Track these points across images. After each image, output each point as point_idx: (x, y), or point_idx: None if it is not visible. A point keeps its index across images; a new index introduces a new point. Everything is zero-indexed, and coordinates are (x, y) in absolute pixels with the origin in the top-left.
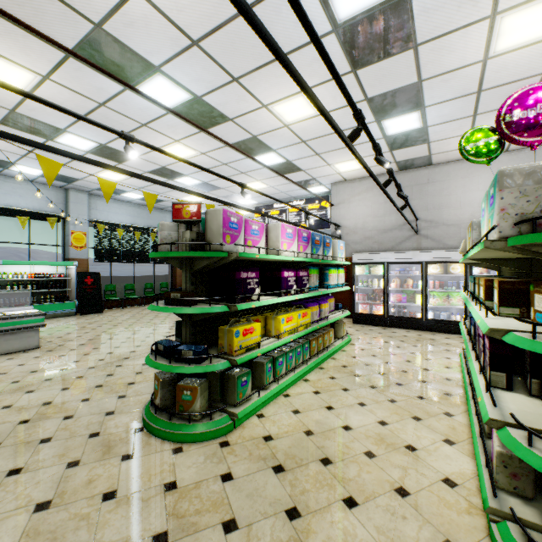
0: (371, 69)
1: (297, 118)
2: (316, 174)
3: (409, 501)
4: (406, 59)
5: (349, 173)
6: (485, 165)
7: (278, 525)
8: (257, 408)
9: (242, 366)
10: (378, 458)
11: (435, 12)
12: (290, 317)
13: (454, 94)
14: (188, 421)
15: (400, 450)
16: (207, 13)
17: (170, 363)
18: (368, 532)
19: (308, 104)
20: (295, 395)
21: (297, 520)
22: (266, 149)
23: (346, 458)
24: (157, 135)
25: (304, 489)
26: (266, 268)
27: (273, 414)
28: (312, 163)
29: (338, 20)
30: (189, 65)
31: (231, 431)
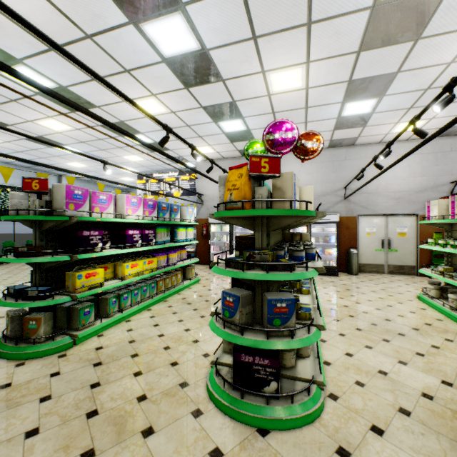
0: (198, 89)
1: (154, 113)
2: (182, 154)
3: (175, 367)
4: (220, 87)
5: (207, 155)
6: (294, 158)
7: (81, 392)
8: (99, 331)
9: (90, 301)
10: (171, 349)
11: (228, 63)
12: (135, 264)
13: (259, 112)
14: (33, 344)
15: (189, 343)
16: (59, 32)
17: (17, 301)
18: (140, 385)
19: (160, 104)
20: (135, 320)
21: (97, 388)
22: (135, 131)
23: (150, 352)
24: (28, 109)
25: (110, 372)
26: (120, 227)
27: (111, 333)
28: (176, 145)
29: (165, 56)
30: (50, 63)
31: (72, 347)
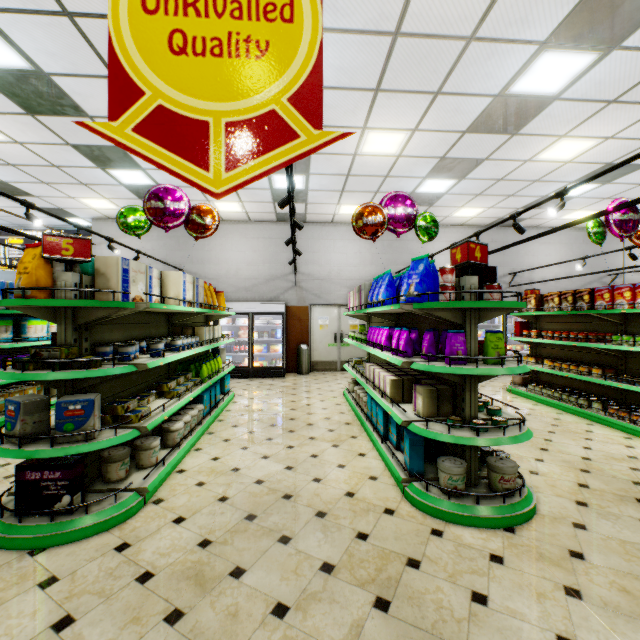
0: (53, 119)
1: None
2: (61, 204)
3: None
4: None
5: (107, 211)
6: (237, 229)
7: None
8: None
9: None
10: None
11: (89, 98)
12: None
13: None
14: None
15: None
16: None
17: None
18: None
19: None
20: None
21: None
22: None
23: None
24: None
25: None
26: None
27: None
28: (45, 190)
29: None
30: None
31: None
